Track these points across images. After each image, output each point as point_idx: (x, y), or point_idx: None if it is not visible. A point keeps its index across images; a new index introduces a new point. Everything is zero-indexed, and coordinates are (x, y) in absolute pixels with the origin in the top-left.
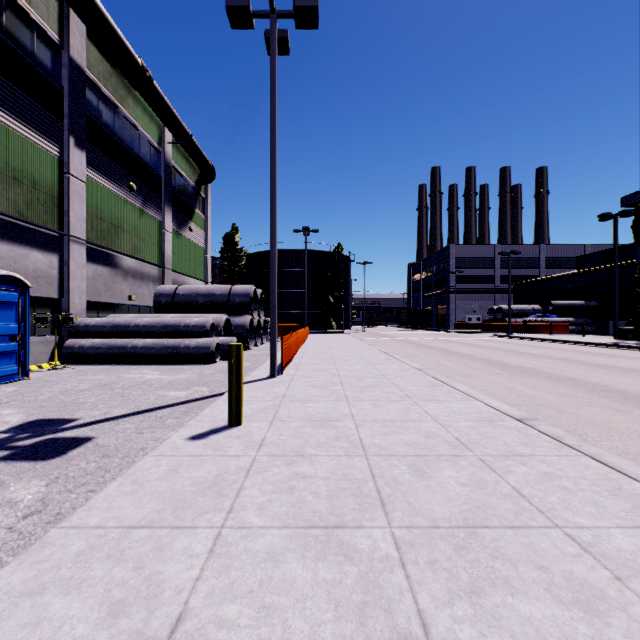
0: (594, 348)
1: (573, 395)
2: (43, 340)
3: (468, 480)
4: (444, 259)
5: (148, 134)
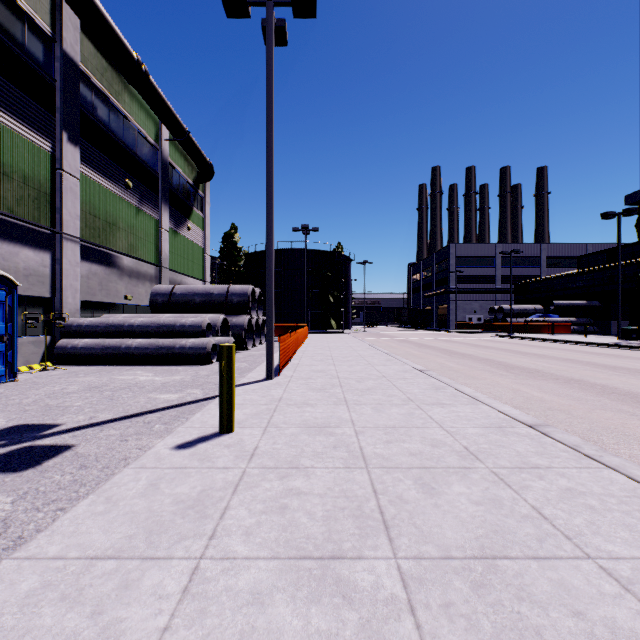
0: (598, 348)
1: (583, 398)
2: (34, 340)
3: (481, 497)
4: (445, 259)
5: (144, 131)
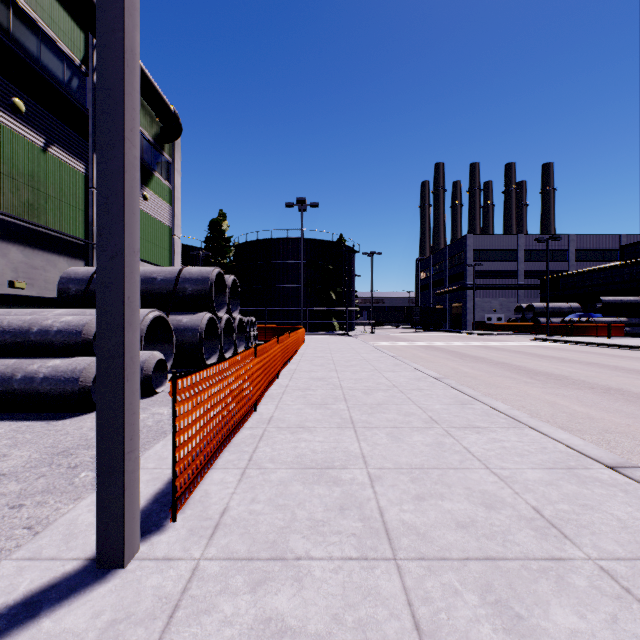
0: None
1: None
2: None
3: None
4: (460, 251)
5: (58, 37)
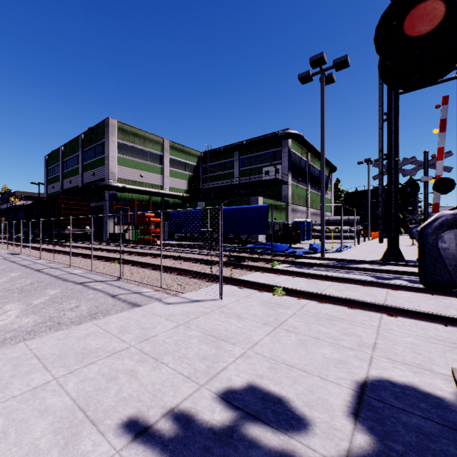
0: None
1: None
2: None
3: None
4: None
5: (318, 168)
